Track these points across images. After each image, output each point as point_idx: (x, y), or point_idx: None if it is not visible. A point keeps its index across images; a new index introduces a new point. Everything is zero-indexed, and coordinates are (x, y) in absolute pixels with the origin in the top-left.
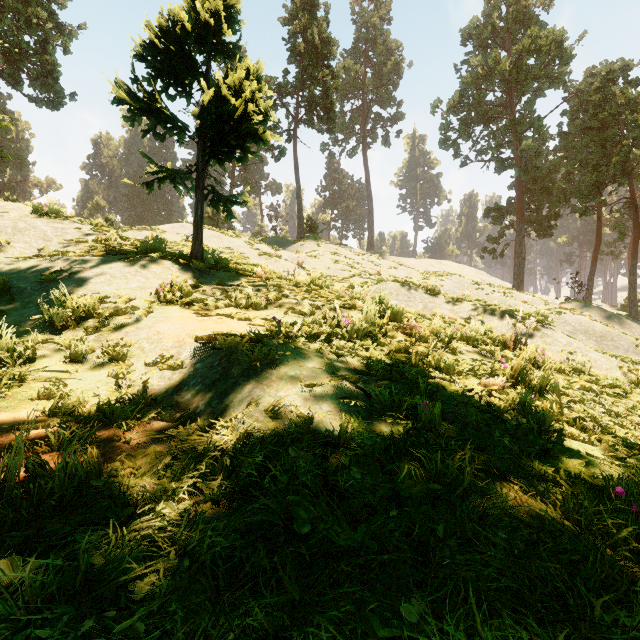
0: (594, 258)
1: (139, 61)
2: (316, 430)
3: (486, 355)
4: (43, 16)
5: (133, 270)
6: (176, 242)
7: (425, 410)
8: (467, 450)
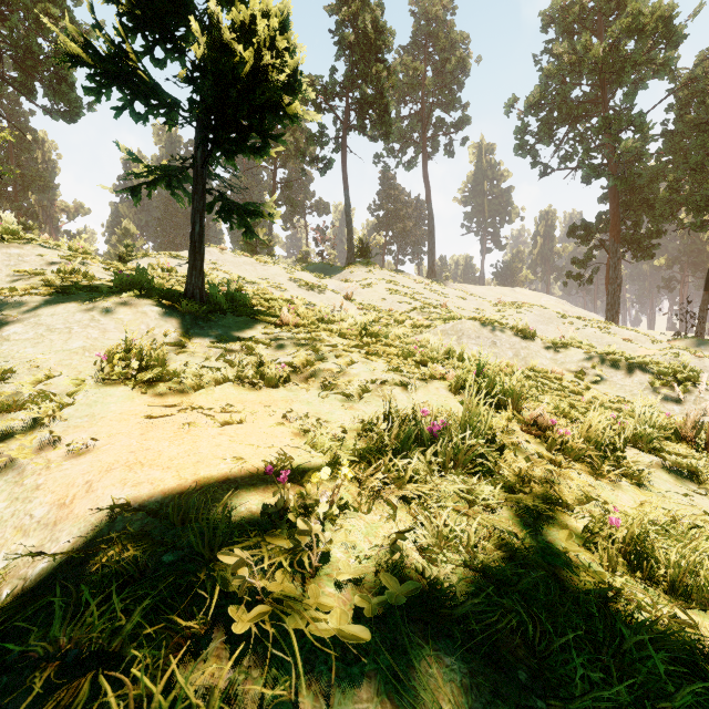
0: (708, 284)
1: (104, 1)
2: None
3: (678, 471)
4: (55, 13)
5: (87, 317)
6: None
7: None
8: None
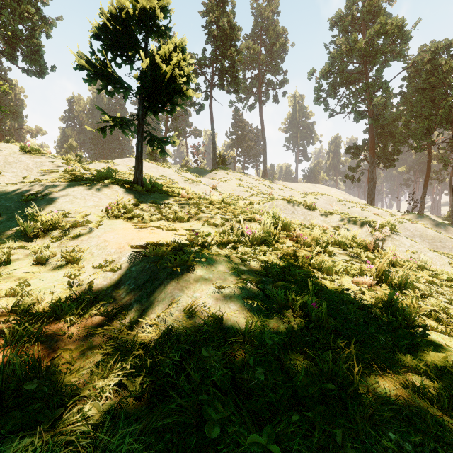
0: (425, 182)
1: (95, 38)
2: (225, 327)
3: (353, 256)
4: (32, 11)
5: (90, 192)
6: (125, 171)
7: (314, 308)
8: (352, 346)
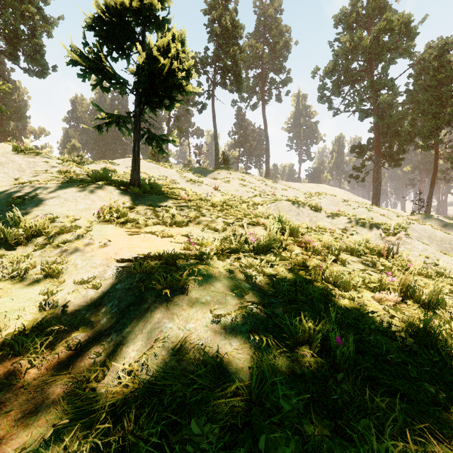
0: (432, 182)
1: (89, 30)
2: (225, 376)
3: (368, 264)
4: (33, 10)
5: (83, 194)
6: (126, 172)
7: (337, 343)
8: (397, 408)
